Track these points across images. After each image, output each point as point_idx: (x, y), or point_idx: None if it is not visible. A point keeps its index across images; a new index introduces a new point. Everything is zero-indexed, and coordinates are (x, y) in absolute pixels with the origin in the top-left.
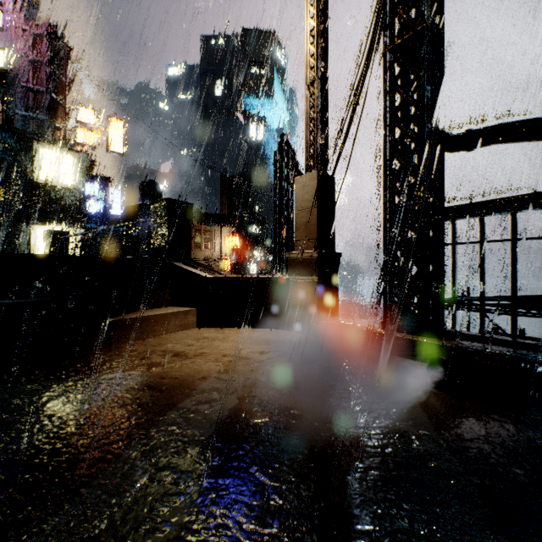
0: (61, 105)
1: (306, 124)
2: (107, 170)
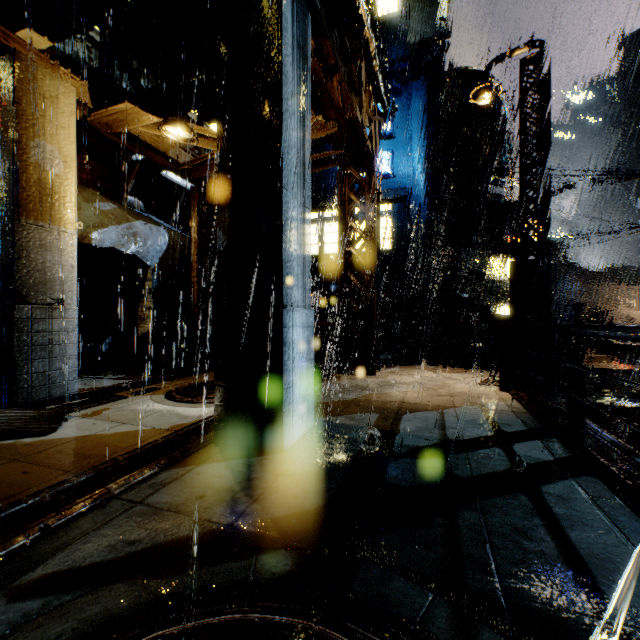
0: None
1: None
2: None
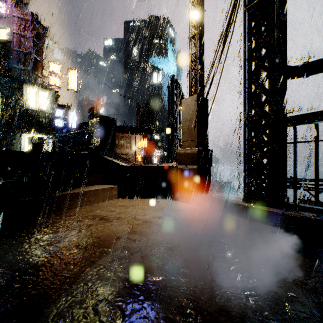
0: (40, 62)
1: (189, 64)
2: (69, 102)
